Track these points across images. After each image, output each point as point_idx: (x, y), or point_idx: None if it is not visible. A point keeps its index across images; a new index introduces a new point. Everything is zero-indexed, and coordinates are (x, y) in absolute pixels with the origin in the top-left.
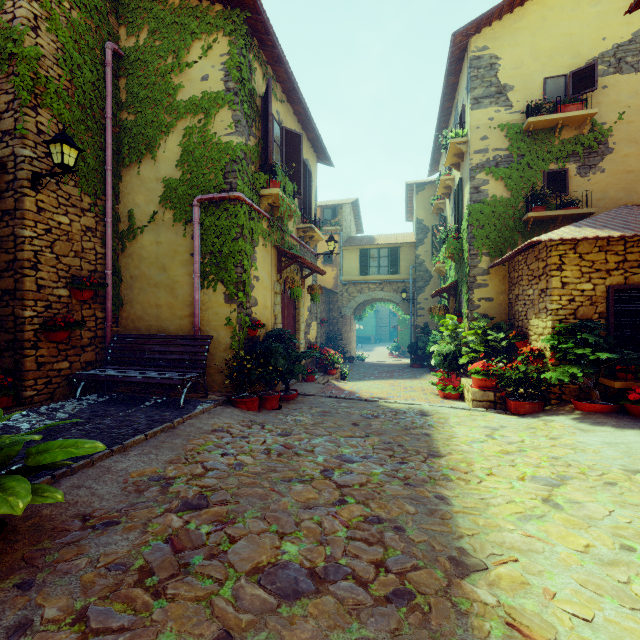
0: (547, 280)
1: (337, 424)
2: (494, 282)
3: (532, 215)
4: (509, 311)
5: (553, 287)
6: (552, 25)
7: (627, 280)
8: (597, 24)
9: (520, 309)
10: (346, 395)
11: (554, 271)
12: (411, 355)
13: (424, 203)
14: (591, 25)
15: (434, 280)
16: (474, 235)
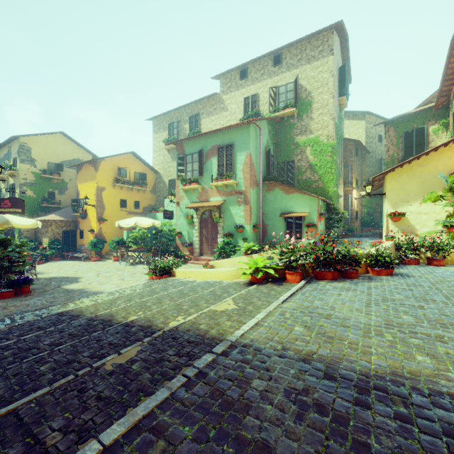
0: (48, 228)
1: None
2: None
3: (44, 205)
4: (36, 235)
5: (49, 230)
6: (51, 146)
7: (67, 229)
8: (64, 152)
9: (40, 235)
10: None
11: (49, 226)
12: None
13: None
14: (62, 151)
15: None
16: None
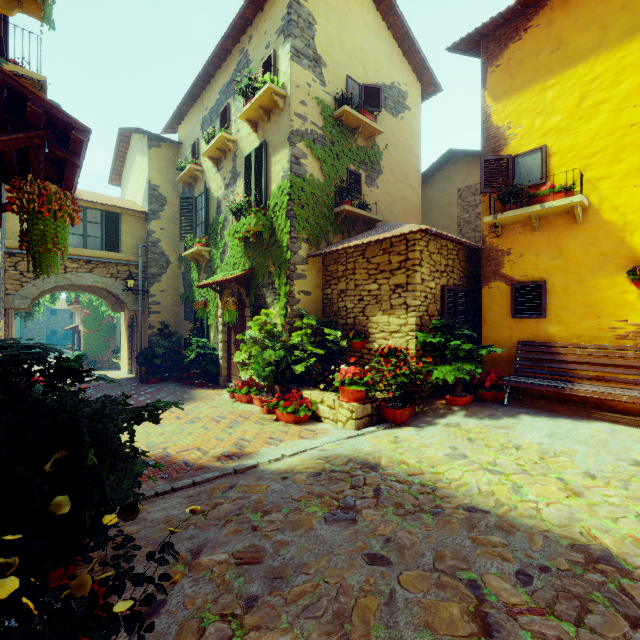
0: (408, 275)
1: (362, 590)
2: (312, 274)
3: (348, 208)
4: (326, 307)
5: (417, 282)
6: (352, 28)
7: (448, 282)
8: (375, 56)
9: (350, 305)
10: (171, 472)
11: (418, 266)
12: (141, 366)
13: (160, 164)
14: (373, 53)
15: (173, 267)
16: (295, 214)
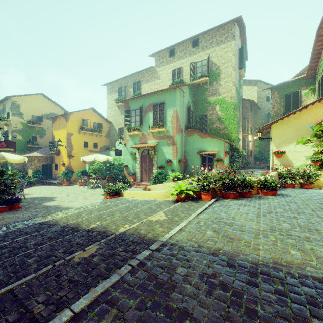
0: (32, 162)
1: None
2: None
3: (29, 146)
4: (23, 167)
5: (33, 164)
6: (34, 103)
7: (46, 163)
8: (43, 108)
9: (26, 167)
10: None
11: (33, 161)
12: None
13: None
14: (42, 107)
15: None
16: None
